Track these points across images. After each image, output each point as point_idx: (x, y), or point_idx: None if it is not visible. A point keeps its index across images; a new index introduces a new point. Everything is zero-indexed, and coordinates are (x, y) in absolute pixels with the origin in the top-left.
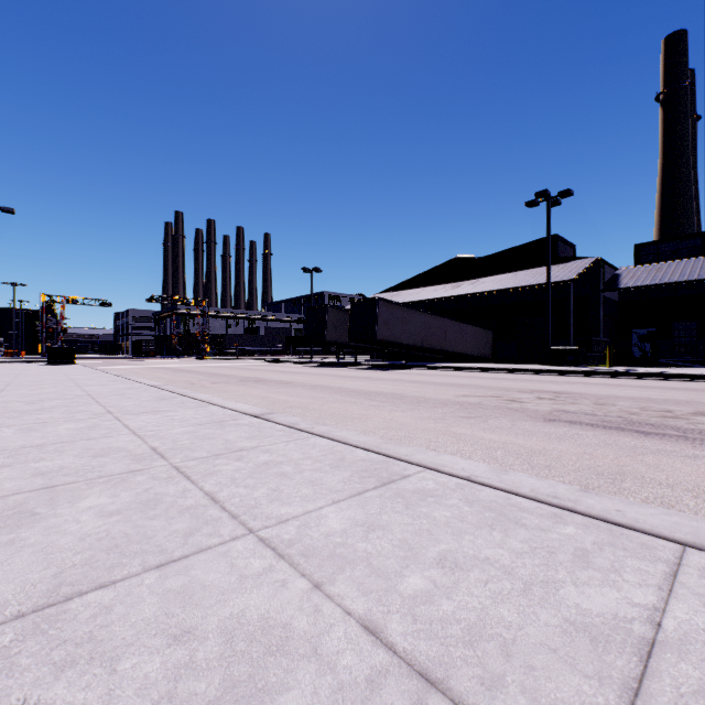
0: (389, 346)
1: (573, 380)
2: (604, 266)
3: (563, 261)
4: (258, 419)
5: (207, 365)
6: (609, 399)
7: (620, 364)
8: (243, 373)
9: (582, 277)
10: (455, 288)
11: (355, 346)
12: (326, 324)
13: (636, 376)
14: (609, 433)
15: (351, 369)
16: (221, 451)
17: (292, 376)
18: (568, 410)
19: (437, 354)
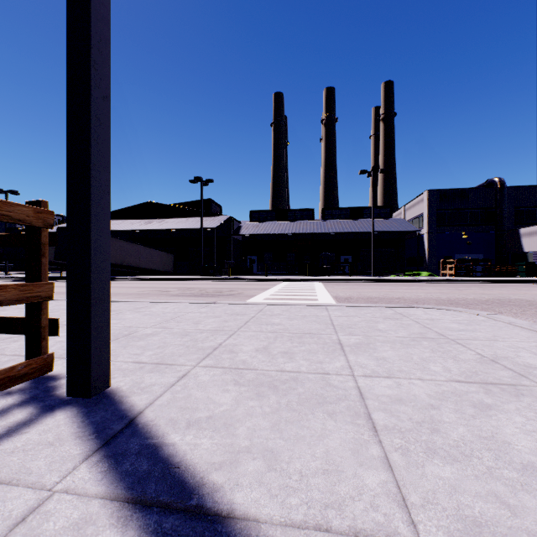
0: None
1: (206, 283)
2: (234, 221)
3: (214, 215)
4: None
5: None
6: (208, 289)
7: (238, 274)
8: None
9: (223, 226)
10: (148, 223)
11: (60, 263)
12: None
13: (235, 280)
14: (190, 297)
15: (59, 282)
16: None
17: None
18: (186, 293)
19: (134, 269)
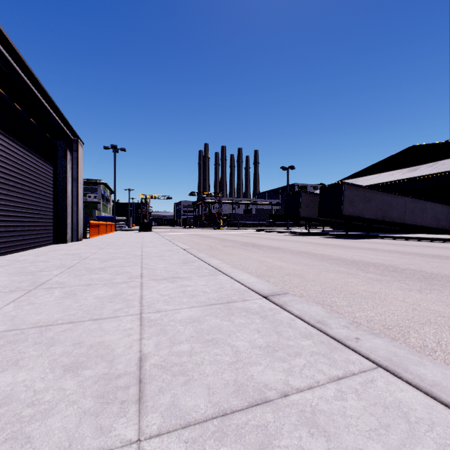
0: (352, 220)
1: None
2: None
3: None
4: (268, 301)
5: (221, 233)
6: None
7: None
8: (243, 239)
9: None
10: (412, 171)
11: (322, 220)
12: (300, 204)
13: None
14: None
15: (321, 238)
16: (229, 394)
17: (278, 242)
18: None
19: (395, 226)
